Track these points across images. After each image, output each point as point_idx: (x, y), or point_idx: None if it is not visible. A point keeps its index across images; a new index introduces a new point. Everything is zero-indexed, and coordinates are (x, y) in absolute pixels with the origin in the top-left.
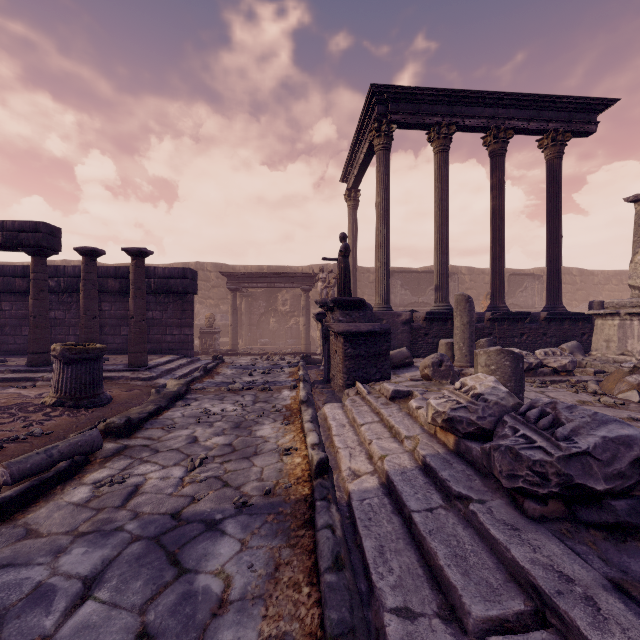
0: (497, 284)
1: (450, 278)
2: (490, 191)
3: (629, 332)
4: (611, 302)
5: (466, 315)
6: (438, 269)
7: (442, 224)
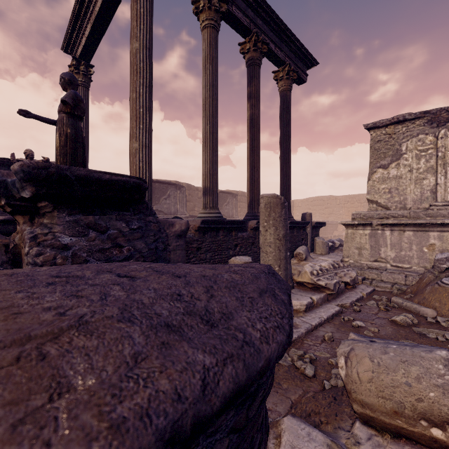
0: (255, 193)
1: (180, 190)
2: (248, 99)
3: (381, 241)
4: (358, 213)
5: (282, 225)
6: (209, 168)
7: (213, 115)
